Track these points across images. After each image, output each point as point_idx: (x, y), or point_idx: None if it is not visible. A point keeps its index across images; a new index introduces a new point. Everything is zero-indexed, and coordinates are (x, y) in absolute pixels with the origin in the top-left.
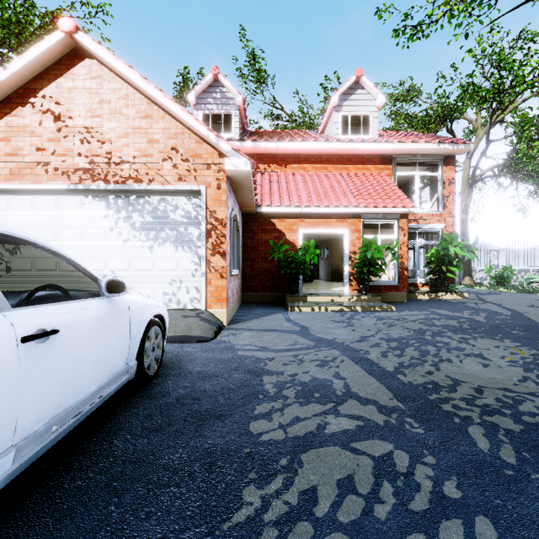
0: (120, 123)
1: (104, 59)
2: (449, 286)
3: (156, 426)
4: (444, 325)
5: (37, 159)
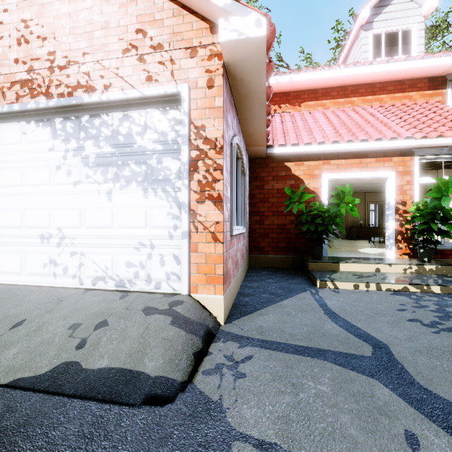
0: (65, 5)
1: None
2: None
3: None
4: None
5: None
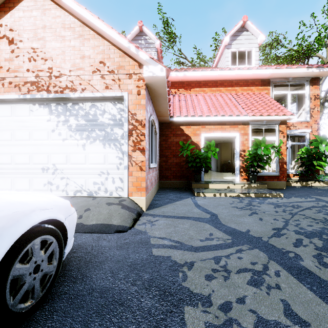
0: (58, 43)
1: None
2: (316, 176)
3: None
4: None
5: None
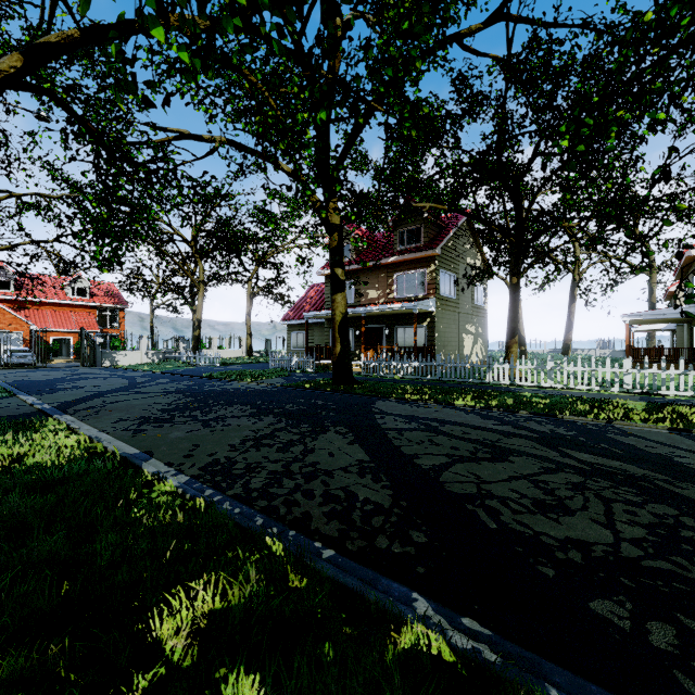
0: None
1: None
2: None
3: None
4: None
5: None
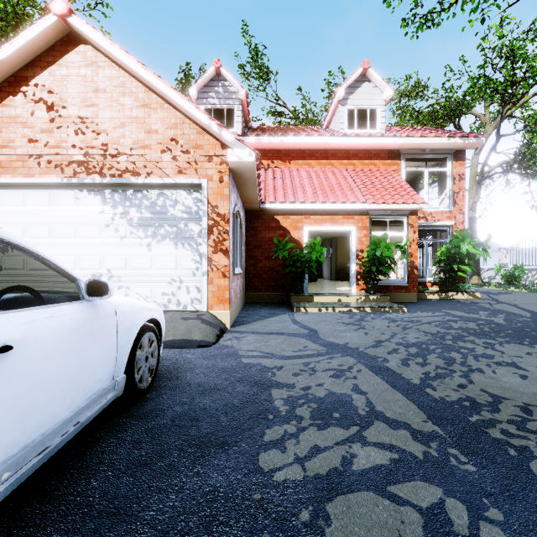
0: (116, 112)
1: (99, 44)
2: (460, 286)
3: (145, 458)
4: (463, 328)
5: (29, 151)
